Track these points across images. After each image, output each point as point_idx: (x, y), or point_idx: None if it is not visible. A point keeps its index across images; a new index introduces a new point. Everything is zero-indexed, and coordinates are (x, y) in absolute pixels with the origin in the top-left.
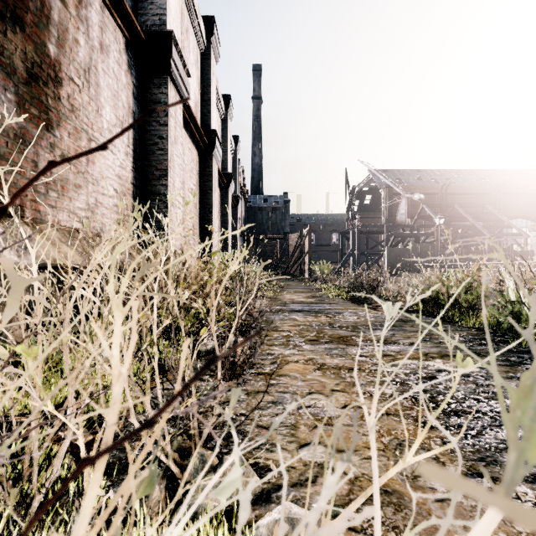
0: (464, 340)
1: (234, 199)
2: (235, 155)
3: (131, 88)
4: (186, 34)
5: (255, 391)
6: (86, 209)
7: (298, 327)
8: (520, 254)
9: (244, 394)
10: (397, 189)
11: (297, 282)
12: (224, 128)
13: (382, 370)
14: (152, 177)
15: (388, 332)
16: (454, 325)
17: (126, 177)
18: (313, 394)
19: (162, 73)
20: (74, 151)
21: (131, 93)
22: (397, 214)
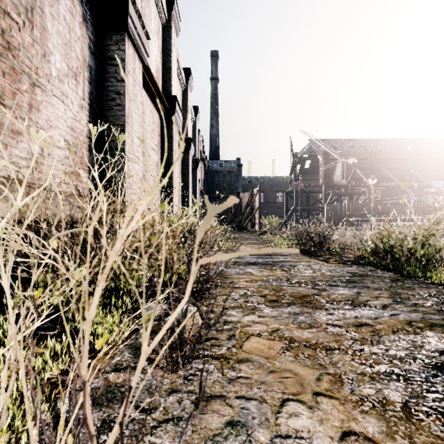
0: (440, 301)
1: (194, 162)
2: (195, 123)
3: (86, 41)
4: (147, 3)
5: (206, 395)
6: (28, 159)
7: (255, 283)
8: (441, 210)
9: (190, 403)
10: (334, 155)
11: (249, 234)
12: (184, 98)
13: (368, 351)
14: (109, 133)
15: (351, 290)
16: (416, 281)
17: (80, 130)
18: (290, 404)
19: (120, 29)
20: (10, 93)
21: (86, 46)
22: (334, 176)
